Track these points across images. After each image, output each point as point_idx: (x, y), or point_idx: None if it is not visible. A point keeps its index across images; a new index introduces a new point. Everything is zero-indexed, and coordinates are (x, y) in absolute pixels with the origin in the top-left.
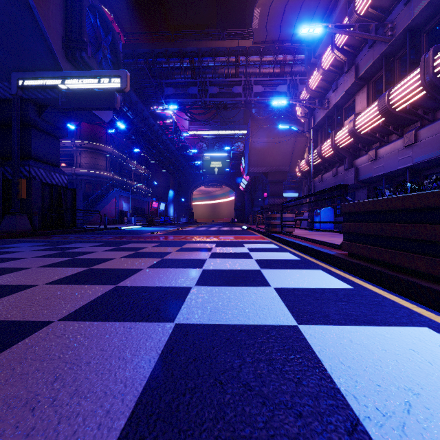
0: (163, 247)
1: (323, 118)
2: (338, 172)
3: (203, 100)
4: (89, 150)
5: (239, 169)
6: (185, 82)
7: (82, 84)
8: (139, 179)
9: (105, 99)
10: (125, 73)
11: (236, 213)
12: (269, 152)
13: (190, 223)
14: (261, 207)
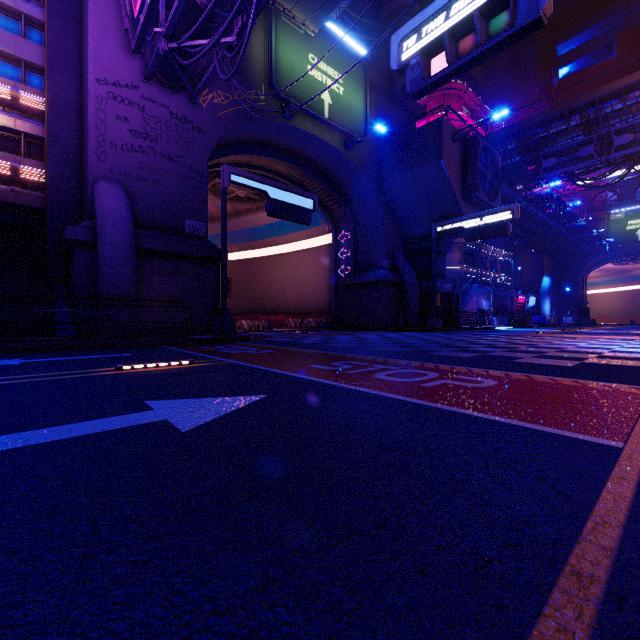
0: (559, 338)
1: None
2: None
3: (604, 158)
4: None
5: None
6: (574, 143)
7: (480, 222)
8: (496, 266)
9: (499, 229)
10: (516, 206)
11: None
12: None
13: (580, 324)
14: None
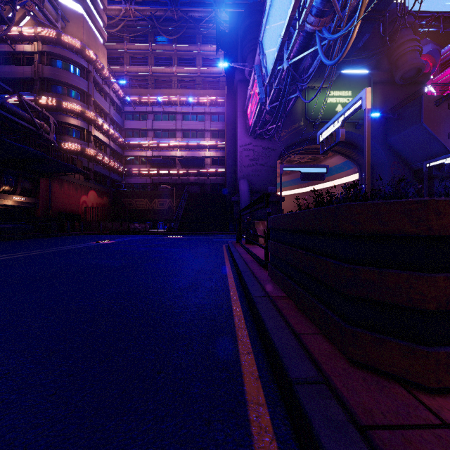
0: None
1: None
2: None
3: None
4: None
5: None
6: None
7: None
8: None
9: None
10: None
11: None
12: None
13: None
14: None
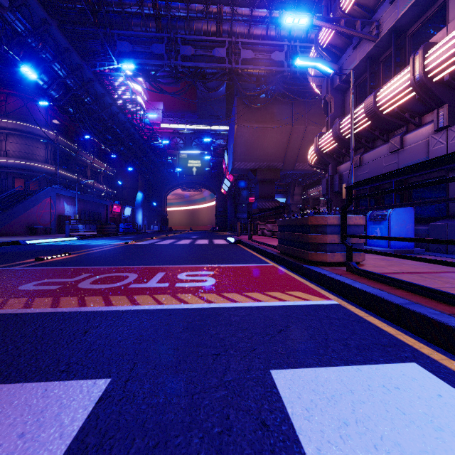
0: None
1: (360, 63)
2: (406, 142)
3: (173, 62)
4: (19, 133)
5: (221, 169)
6: (148, 36)
7: None
8: (99, 177)
9: None
10: None
11: (218, 220)
12: (259, 143)
13: (162, 231)
14: (249, 213)
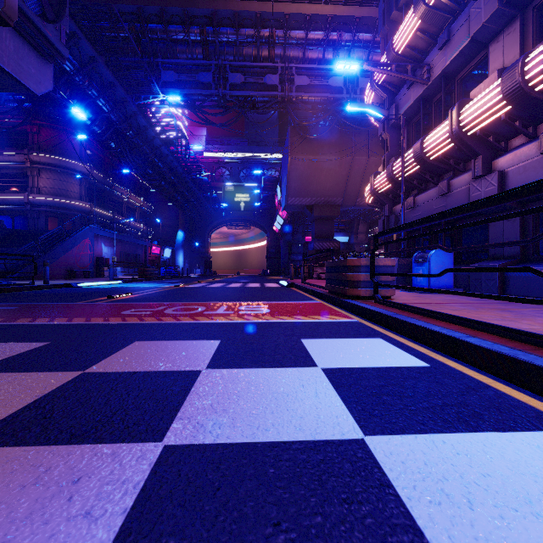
0: None
1: (415, 103)
2: (452, 186)
3: (221, 92)
4: (52, 168)
5: (273, 204)
6: (194, 64)
7: None
8: (135, 214)
9: None
10: None
11: (269, 262)
12: (315, 177)
13: (206, 275)
14: (304, 254)
